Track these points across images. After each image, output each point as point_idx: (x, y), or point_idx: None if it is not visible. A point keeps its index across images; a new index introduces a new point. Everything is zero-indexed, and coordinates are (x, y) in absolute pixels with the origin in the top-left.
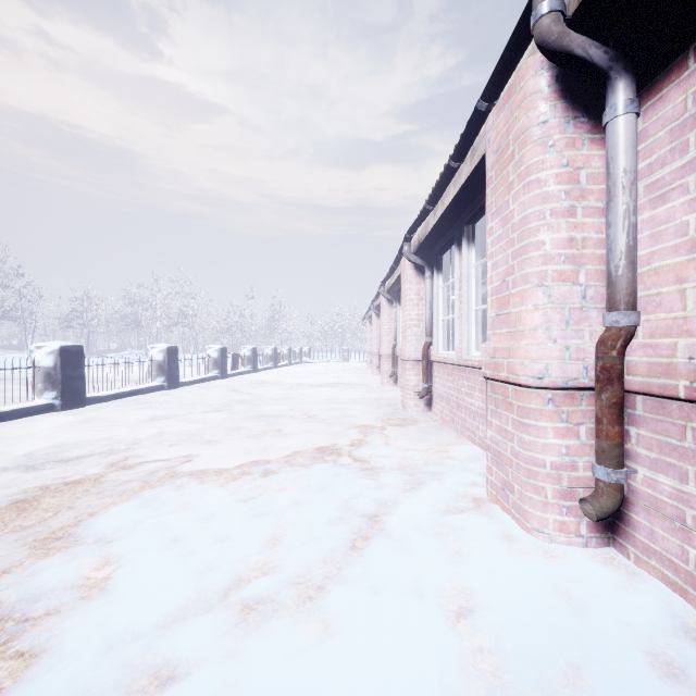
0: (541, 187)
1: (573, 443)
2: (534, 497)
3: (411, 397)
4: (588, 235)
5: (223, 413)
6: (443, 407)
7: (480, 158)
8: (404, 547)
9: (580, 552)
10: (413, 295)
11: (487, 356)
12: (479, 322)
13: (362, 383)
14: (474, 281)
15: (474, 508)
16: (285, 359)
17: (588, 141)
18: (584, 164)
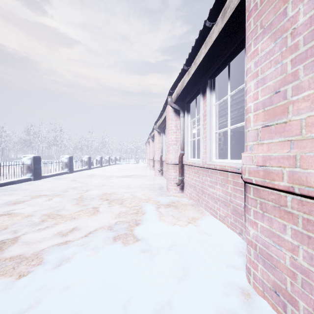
0: None
1: None
2: None
3: (172, 185)
4: None
5: (58, 197)
6: (191, 191)
7: (232, 10)
8: None
9: None
10: (173, 126)
11: (253, 164)
12: (216, 140)
13: (145, 175)
14: (214, 114)
15: (246, 308)
16: (107, 162)
17: None
18: None
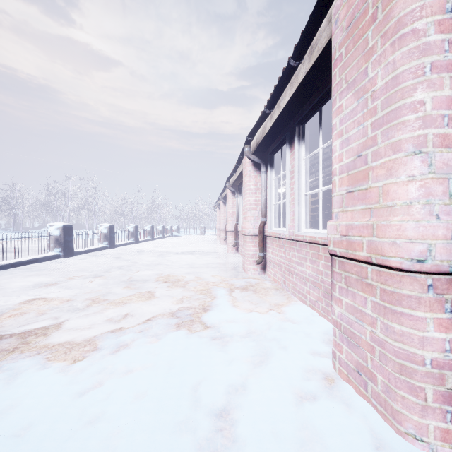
0: (418, 38)
1: None
2: (409, 397)
3: (250, 263)
4: None
5: (100, 279)
6: (275, 271)
7: (320, 51)
8: None
9: None
10: (252, 185)
11: (337, 233)
12: (307, 205)
13: (213, 251)
14: (304, 171)
15: (327, 391)
16: (160, 233)
17: None
18: None
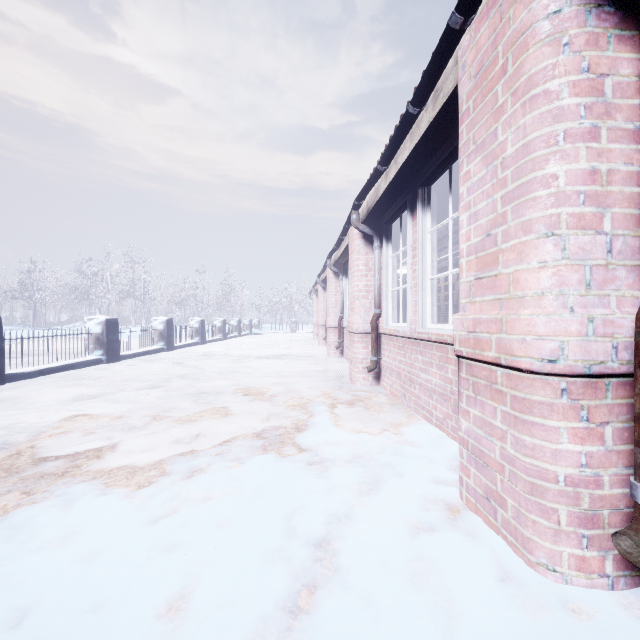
0: (550, 101)
1: (596, 449)
2: (540, 521)
3: (359, 370)
4: (615, 166)
5: (159, 390)
6: (393, 381)
7: (446, 97)
8: (368, 607)
9: (609, 603)
10: (362, 265)
11: (463, 329)
12: (434, 292)
13: (309, 354)
14: (430, 247)
15: (450, 522)
16: (234, 331)
17: (615, 39)
18: (610, 70)
